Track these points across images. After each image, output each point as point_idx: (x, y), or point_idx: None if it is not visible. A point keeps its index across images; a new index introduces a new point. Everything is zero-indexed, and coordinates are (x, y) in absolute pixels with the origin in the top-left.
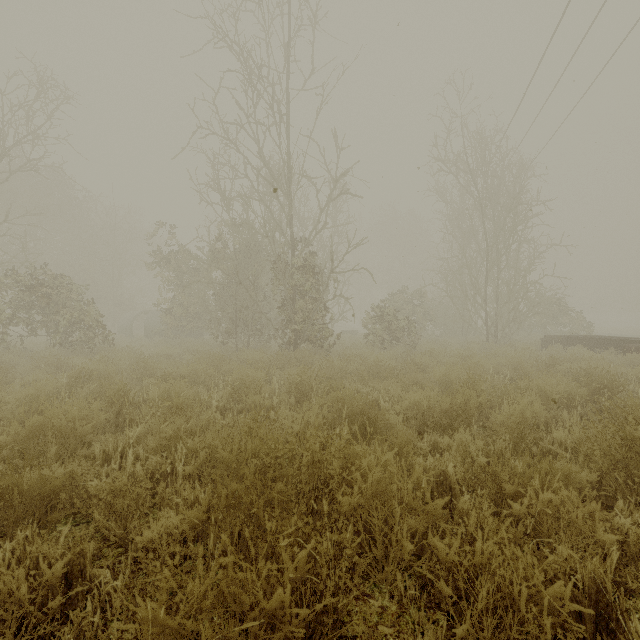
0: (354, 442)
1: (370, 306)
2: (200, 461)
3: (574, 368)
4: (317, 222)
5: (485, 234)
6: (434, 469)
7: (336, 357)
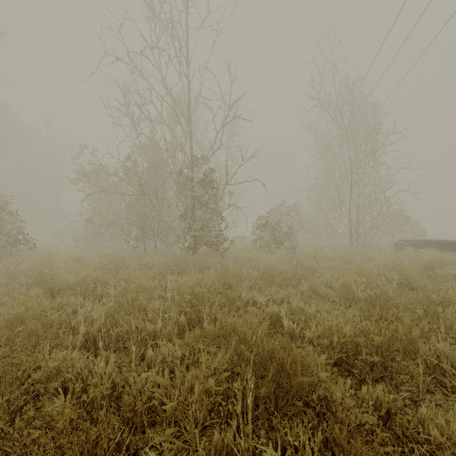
0: None
1: (254, 217)
2: None
3: (453, 272)
4: (214, 142)
5: (349, 158)
6: None
7: (230, 259)
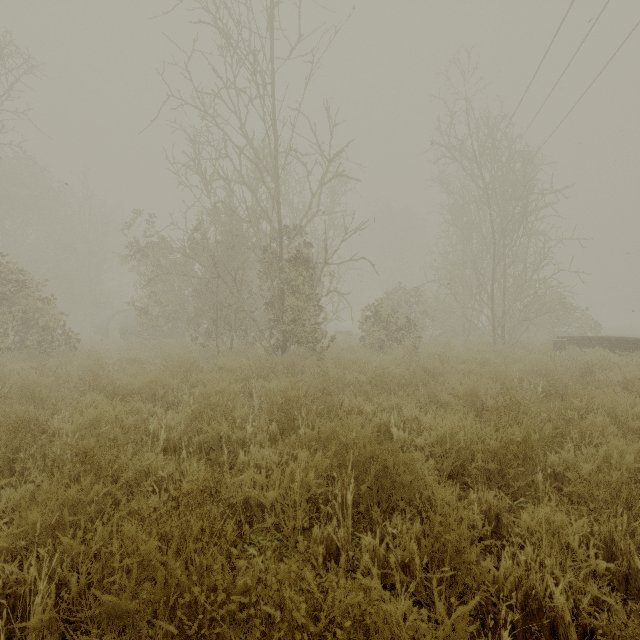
0: (387, 597)
1: (364, 305)
2: (73, 594)
3: (617, 377)
4: (308, 208)
5: (492, 226)
6: (514, 584)
7: (330, 362)
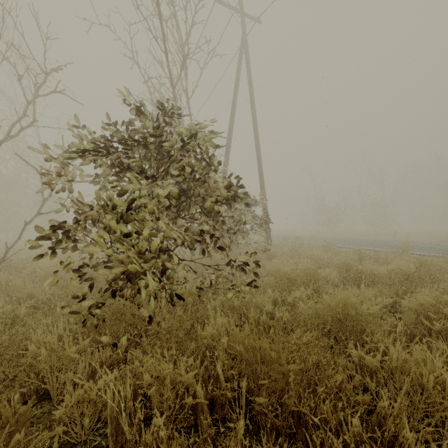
0: None
1: None
2: None
3: None
4: None
5: None
6: None
7: None
